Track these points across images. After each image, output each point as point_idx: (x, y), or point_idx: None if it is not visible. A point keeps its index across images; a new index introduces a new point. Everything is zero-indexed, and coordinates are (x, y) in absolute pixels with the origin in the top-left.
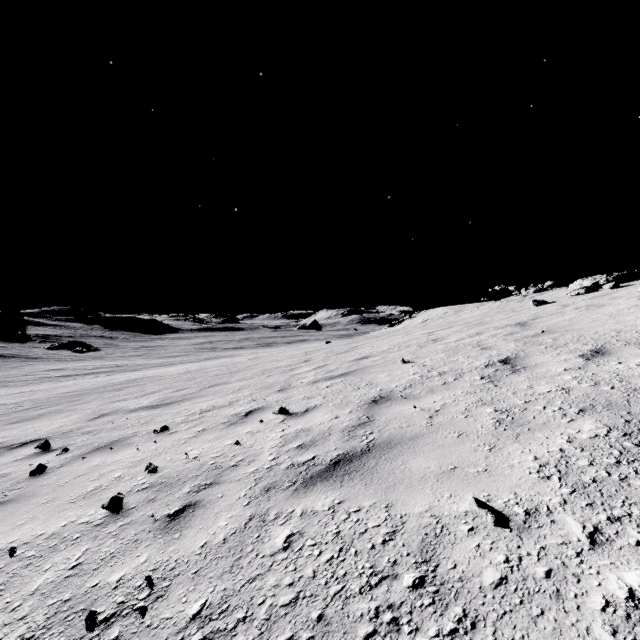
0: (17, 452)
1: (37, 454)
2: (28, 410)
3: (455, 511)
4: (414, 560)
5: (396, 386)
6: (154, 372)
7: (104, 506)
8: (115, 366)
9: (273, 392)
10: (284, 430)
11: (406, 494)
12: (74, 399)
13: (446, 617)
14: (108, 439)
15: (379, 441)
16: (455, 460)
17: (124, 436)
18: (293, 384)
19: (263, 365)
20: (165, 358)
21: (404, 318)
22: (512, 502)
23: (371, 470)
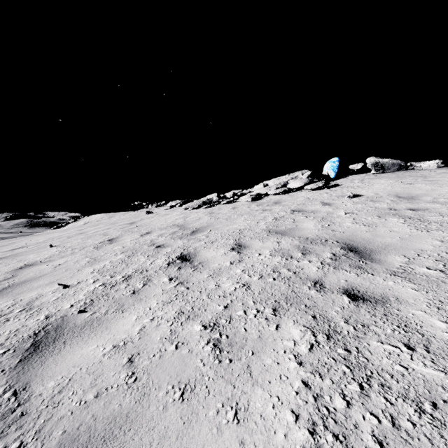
0: None
1: None
2: None
3: (49, 290)
4: (23, 306)
5: (40, 259)
6: None
7: None
8: None
9: None
10: None
11: (27, 293)
12: None
13: (31, 312)
14: None
15: (18, 282)
16: (59, 278)
17: None
18: None
19: None
20: None
21: (70, 221)
22: (75, 282)
23: (8, 292)
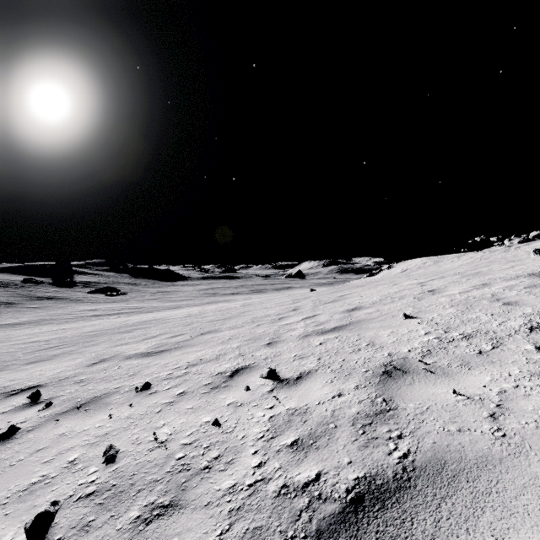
0: (10, 401)
1: (24, 406)
2: (50, 349)
3: None
4: None
5: (409, 351)
6: (162, 314)
7: (26, 528)
8: (135, 308)
9: (262, 346)
10: (273, 407)
11: None
12: (89, 339)
13: None
14: (92, 394)
15: (421, 459)
16: None
17: (107, 391)
18: (282, 337)
19: (254, 312)
20: (175, 301)
21: (382, 268)
22: None
23: None
